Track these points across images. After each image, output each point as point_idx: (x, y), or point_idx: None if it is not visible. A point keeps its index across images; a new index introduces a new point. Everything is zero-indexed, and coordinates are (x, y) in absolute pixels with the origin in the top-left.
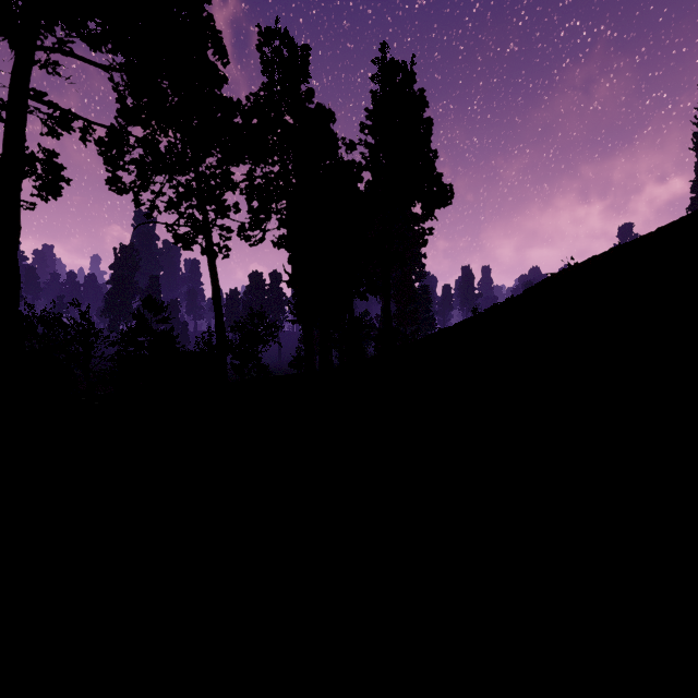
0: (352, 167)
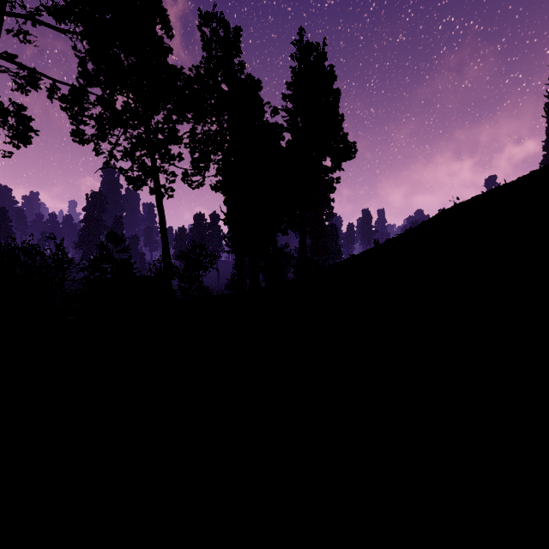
0: (276, 127)
